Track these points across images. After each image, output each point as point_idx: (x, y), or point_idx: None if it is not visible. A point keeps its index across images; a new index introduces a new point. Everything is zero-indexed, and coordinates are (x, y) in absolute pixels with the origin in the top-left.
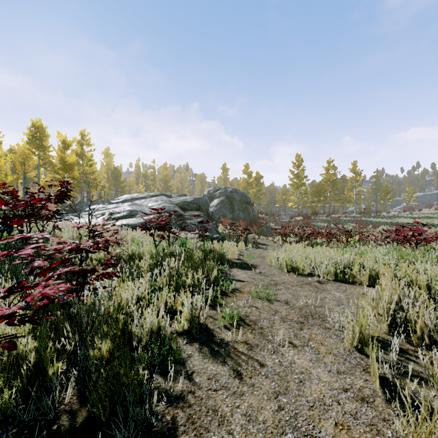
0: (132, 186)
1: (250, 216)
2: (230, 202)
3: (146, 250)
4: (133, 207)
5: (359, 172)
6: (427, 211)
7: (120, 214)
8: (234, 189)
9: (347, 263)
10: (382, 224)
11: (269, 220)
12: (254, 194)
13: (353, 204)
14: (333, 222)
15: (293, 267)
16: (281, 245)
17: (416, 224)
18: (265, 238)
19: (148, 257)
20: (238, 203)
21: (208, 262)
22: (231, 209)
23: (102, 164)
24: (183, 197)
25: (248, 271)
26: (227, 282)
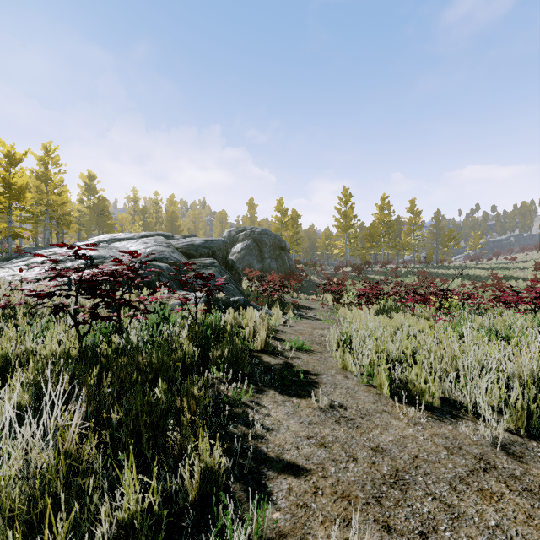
0: (125, 225)
1: (286, 266)
2: (259, 247)
3: (51, 349)
4: (99, 250)
5: (418, 212)
6: (494, 260)
7: (73, 262)
8: (264, 229)
9: (522, 373)
10: (451, 276)
11: (310, 271)
12: (290, 238)
13: (412, 252)
14: (391, 274)
15: (408, 388)
16: (333, 308)
17: (491, 277)
18: (307, 297)
19: (31, 378)
20: (269, 249)
21: (196, 390)
22: (260, 257)
23: (82, 194)
24: (190, 238)
25: (301, 401)
26: (245, 481)
